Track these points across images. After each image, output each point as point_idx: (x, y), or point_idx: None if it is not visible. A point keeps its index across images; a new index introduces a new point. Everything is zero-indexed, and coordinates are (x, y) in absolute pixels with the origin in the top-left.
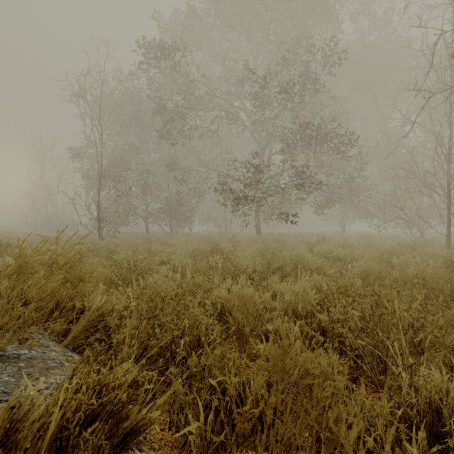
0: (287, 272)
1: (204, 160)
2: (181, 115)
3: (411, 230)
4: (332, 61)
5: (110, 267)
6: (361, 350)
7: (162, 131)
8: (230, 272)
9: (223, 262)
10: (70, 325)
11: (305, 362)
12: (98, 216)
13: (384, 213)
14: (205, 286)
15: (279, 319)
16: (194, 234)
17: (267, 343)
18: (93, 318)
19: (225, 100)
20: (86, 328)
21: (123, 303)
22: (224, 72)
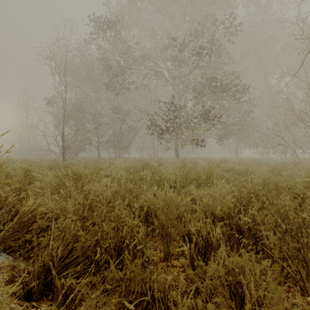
0: (201, 182)
1: (139, 106)
2: (122, 73)
3: (285, 155)
4: (231, 31)
5: (58, 177)
6: (286, 253)
7: (108, 84)
8: (156, 181)
9: (151, 175)
10: (1, 226)
11: (233, 268)
12: (63, 144)
13: (266, 143)
14: (135, 192)
15: (201, 221)
16: (132, 158)
17: (191, 245)
18: (26, 220)
19: (154, 62)
20: (17, 230)
21: (48, 206)
22: (153, 42)
